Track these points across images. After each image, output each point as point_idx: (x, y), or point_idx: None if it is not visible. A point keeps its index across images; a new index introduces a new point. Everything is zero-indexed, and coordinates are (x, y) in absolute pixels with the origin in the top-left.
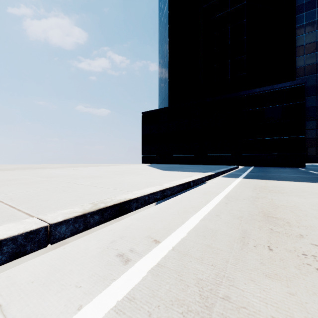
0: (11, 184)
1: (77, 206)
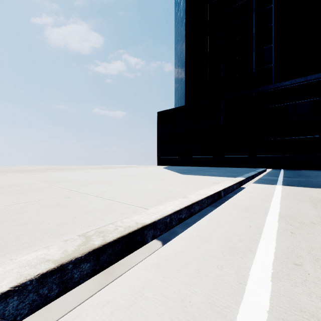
0: (5, 191)
1: (56, 243)
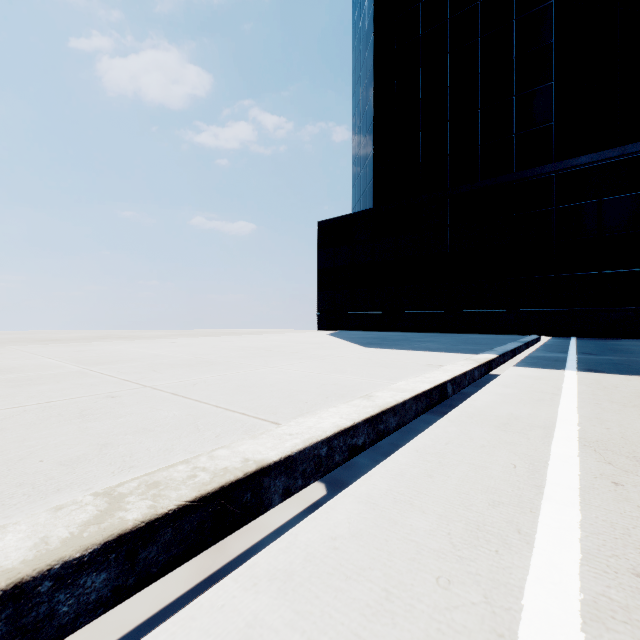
0: None
1: (31, 517)
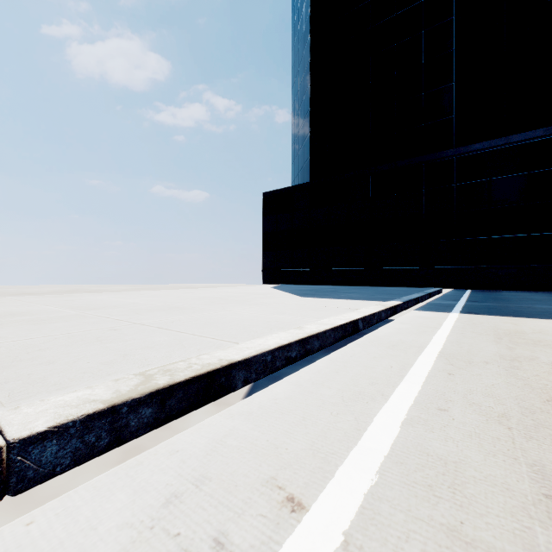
0: (9, 321)
1: (103, 383)
